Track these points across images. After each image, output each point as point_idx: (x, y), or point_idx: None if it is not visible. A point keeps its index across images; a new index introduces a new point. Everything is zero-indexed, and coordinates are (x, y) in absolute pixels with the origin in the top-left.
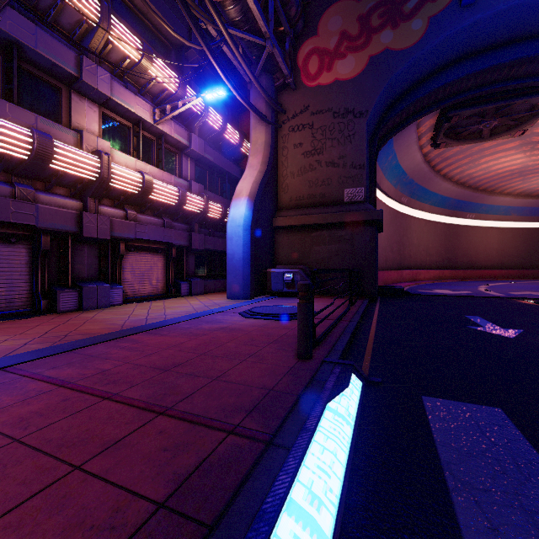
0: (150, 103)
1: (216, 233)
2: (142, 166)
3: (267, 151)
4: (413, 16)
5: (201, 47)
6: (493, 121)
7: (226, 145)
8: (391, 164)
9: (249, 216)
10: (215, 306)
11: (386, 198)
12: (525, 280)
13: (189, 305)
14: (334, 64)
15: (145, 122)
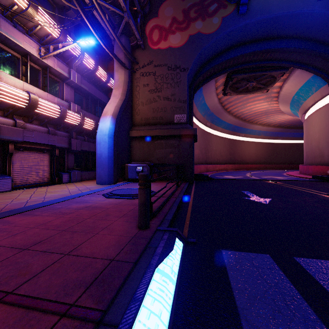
0: (36, 42)
1: (90, 140)
2: (29, 87)
3: (125, 86)
4: (214, 15)
5: (76, 7)
6: (253, 83)
7: (98, 80)
8: (201, 103)
9: (112, 128)
10: (86, 189)
11: (199, 122)
12: (267, 170)
13: (66, 189)
14: (168, 37)
15: (32, 56)
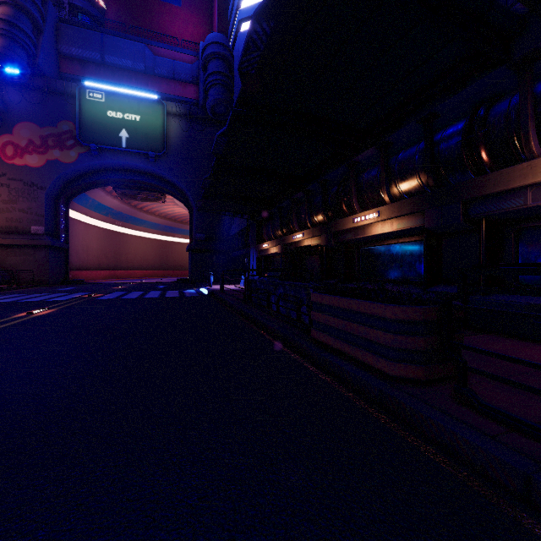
0: None
1: None
2: None
3: None
4: (71, 149)
5: None
6: (142, 195)
7: None
8: (94, 204)
9: None
10: None
11: (102, 222)
12: None
13: None
14: (25, 155)
15: None
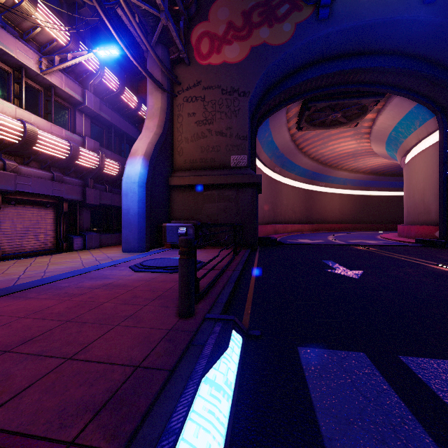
0: (35, 51)
1: (113, 189)
2: (25, 115)
3: (163, 116)
4: (284, 20)
5: (93, 3)
6: (338, 114)
7: (125, 107)
8: (267, 140)
9: (145, 173)
10: (107, 260)
11: (264, 167)
12: (355, 231)
13: (78, 260)
14: (223, 48)
15: (28, 69)
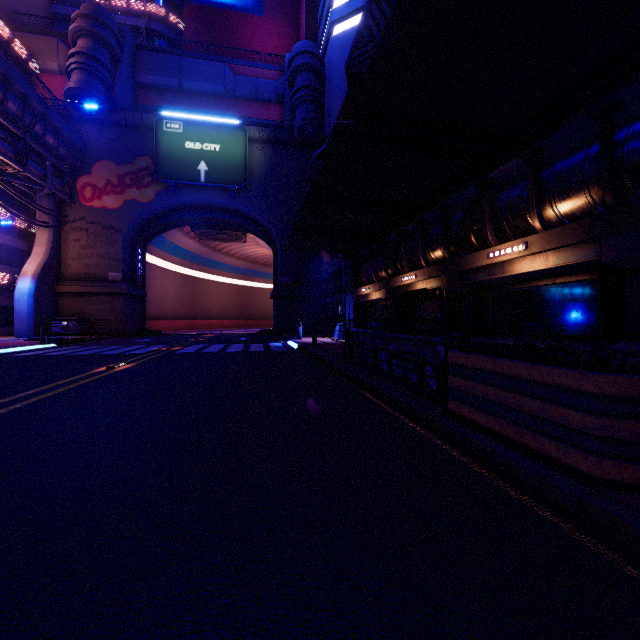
0: None
1: (4, 293)
2: None
3: (50, 245)
4: (148, 187)
5: None
6: (222, 235)
7: (15, 227)
8: (171, 246)
9: (33, 288)
10: (6, 339)
11: (179, 266)
12: None
13: None
14: (103, 197)
15: None
